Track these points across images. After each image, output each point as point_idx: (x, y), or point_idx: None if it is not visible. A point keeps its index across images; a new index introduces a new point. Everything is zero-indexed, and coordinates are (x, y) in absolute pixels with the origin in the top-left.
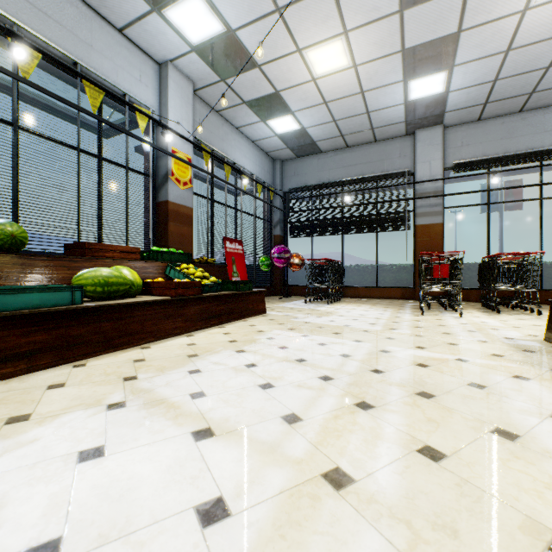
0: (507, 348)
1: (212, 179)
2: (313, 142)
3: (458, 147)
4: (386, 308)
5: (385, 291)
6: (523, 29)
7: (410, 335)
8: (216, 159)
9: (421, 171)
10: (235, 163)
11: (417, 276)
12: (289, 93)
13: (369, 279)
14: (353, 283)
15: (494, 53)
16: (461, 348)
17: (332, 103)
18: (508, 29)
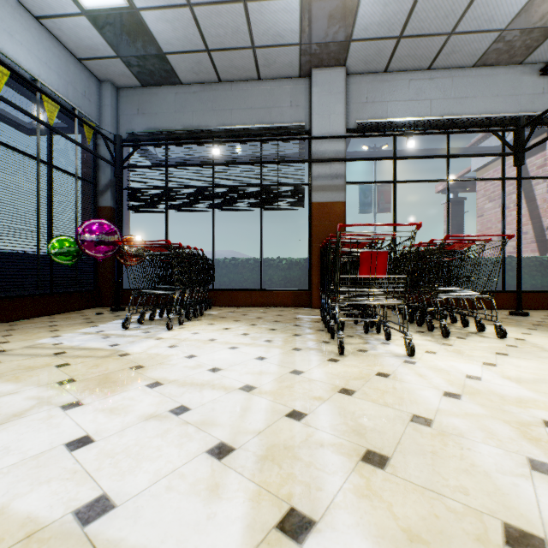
0: None
1: None
2: (162, 55)
3: (362, 104)
4: (273, 332)
5: (273, 295)
6: None
7: None
8: None
9: (319, 127)
10: None
11: (313, 274)
12: None
13: (251, 278)
14: (228, 284)
15: None
16: None
17: None
18: None
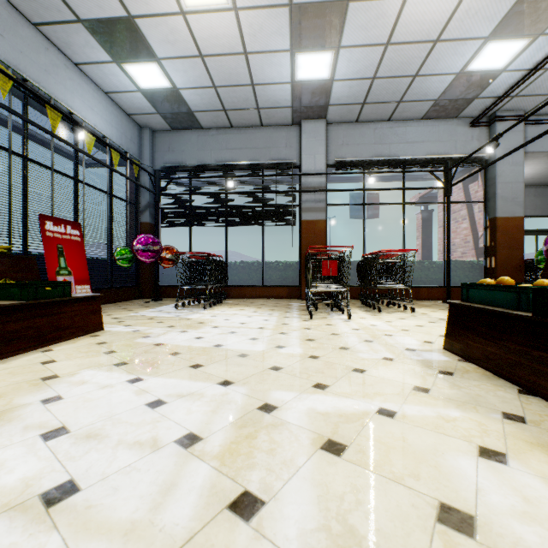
0: (422, 371)
1: (25, 126)
2: (191, 112)
3: (339, 146)
4: (273, 311)
5: (272, 290)
6: (402, 21)
7: (302, 358)
8: (33, 98)
9: (306, 164)
10: (71, 112)
11: (302, 274)
12: (150, 25)
13: (255, 277)
14: (238, 282)
15: (376, 44)
16: (372, 380)
17: (210, 60)
18: (390, 16)
